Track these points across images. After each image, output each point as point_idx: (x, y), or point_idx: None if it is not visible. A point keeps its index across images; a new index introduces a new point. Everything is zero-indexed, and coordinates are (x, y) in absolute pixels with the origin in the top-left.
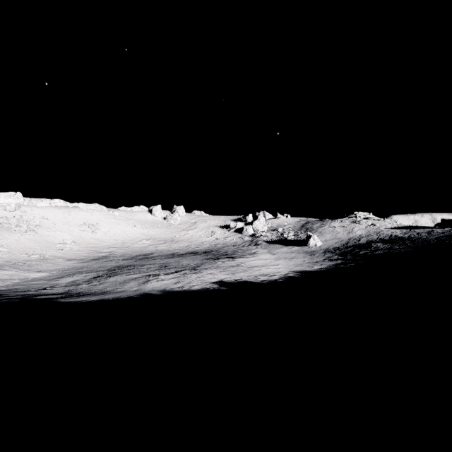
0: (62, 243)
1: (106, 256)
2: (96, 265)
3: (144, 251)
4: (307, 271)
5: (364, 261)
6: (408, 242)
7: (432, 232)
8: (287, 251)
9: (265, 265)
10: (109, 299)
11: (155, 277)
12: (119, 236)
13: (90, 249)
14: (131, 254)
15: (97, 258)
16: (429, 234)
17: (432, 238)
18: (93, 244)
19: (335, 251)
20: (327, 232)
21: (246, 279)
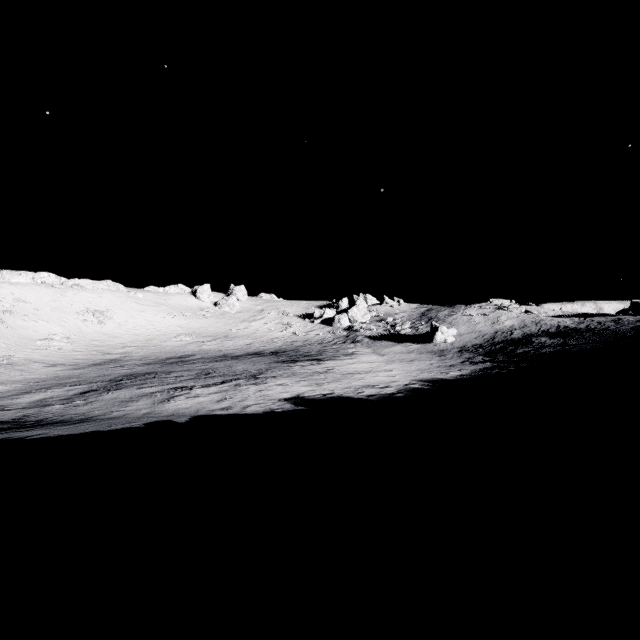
0: (46, 339)
1: (117, 359)
2: (94, 374)
3: (180, 351)
4: (441, 380)
5: (529, 364)
6: (589, 335)
7: (621, 321)
8: (403, 350)
9: (372, 371)
10: (84, 433)
11: (184, 392)
12: (143, 329)
13: (93, 349)
14: (158, 356)
15: (100, 362)
16: (617, 324)
17: (626, 328)
18: (99, 341)
19: (477, 349)
20: (460, 322)
21: (340, 393)
